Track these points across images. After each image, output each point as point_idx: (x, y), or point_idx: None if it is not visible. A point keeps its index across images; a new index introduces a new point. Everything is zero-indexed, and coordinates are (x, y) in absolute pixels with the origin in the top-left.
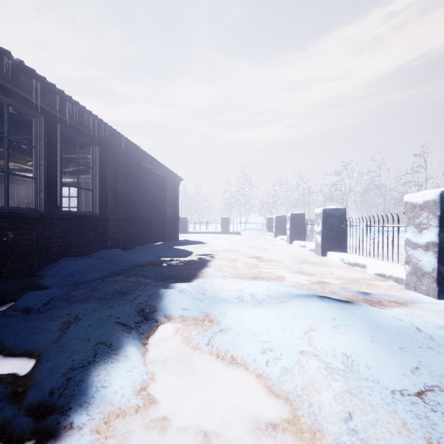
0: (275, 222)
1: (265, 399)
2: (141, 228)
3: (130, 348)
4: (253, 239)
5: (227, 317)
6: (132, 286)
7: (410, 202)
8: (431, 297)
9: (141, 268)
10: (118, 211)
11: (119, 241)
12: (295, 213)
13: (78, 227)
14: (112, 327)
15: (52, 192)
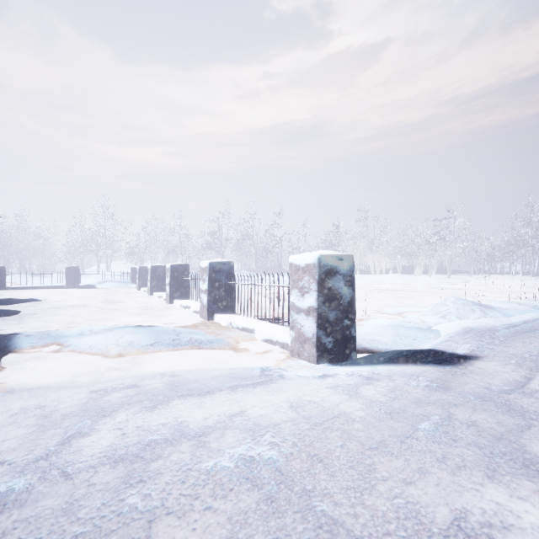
0: (139, 273)
1: (87, 358)
2: None
3: None
4: (111, 293)
5: (70, 340)
6: None
7: (201, 266)
8: (206, 319)
9: None
10: None
11: None
12: (155, 265)
13: None
14: None
15: None
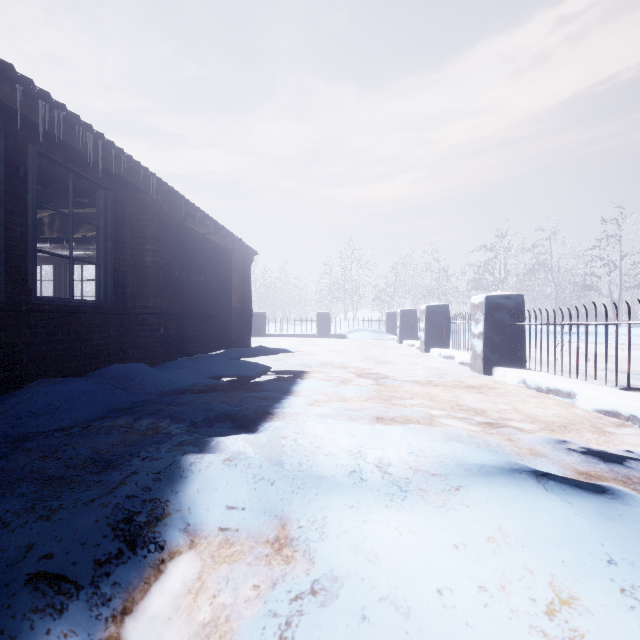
0: (400, 319)
1: None
2: (189, 328)
3: None
4: (366, 346)
5: (331, 538)
6: (134, 444)
7: None
8: None
9: (175, 399)
10: (145, 300)
11: (147, 349)
12: (433, 304)
13: (71, 325)
14: (6, 604)
15: (17, 264)
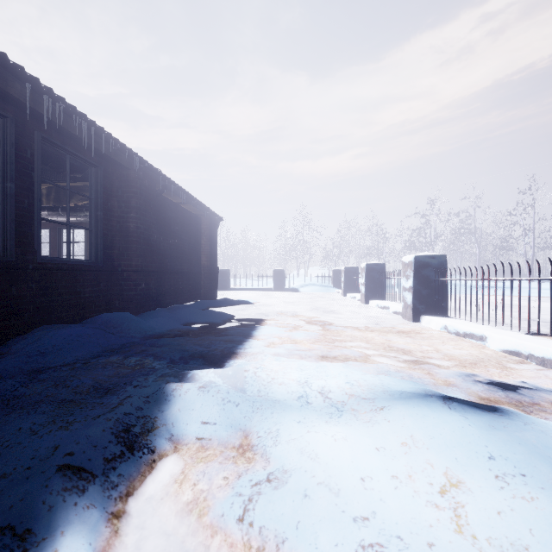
0: (344, 275)
1: None
2: (165, 283)
3: (68, 544)
4: (315, 298)
5: (282, 444)
6: (126, 375)
7: None
8: None
9: (155, 342)
10: (129, 260)
11: (131, 300)
12: (371, 263)
13: (69, 281)
14: (45, 484)
15: (25, 230)
